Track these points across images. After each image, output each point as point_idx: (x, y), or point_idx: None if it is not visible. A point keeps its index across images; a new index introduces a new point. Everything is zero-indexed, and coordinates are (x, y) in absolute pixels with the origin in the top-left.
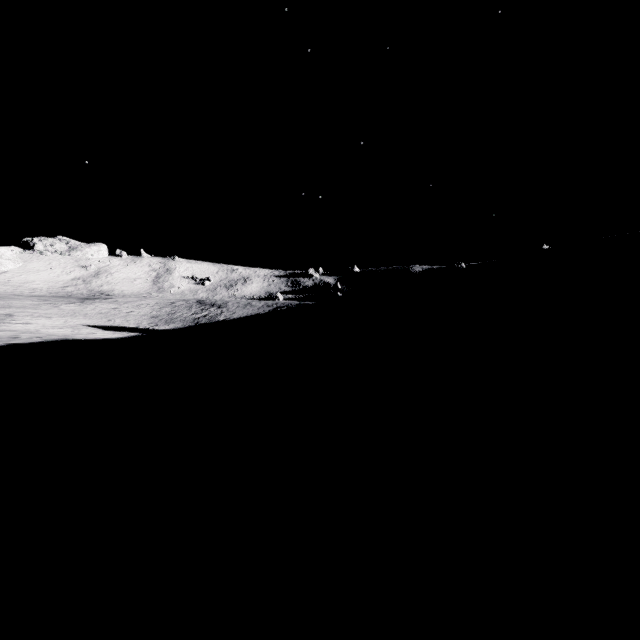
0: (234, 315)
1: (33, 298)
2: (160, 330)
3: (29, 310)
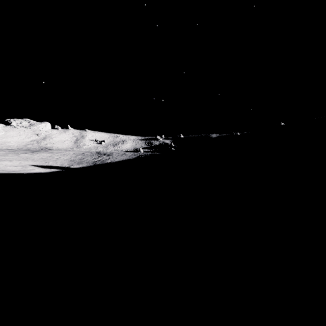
0: (116, 159)
1: (6, 150)
2: (73, 168)
3: (0, 156)
